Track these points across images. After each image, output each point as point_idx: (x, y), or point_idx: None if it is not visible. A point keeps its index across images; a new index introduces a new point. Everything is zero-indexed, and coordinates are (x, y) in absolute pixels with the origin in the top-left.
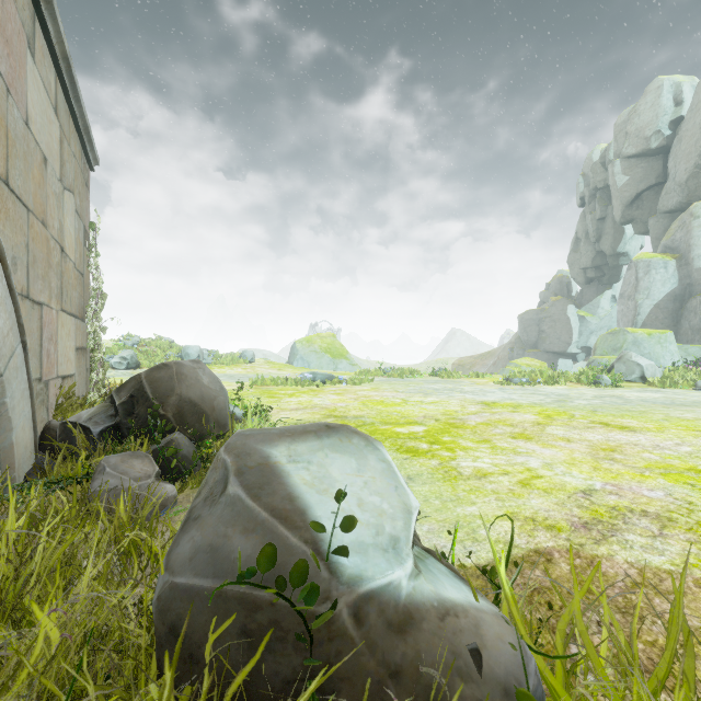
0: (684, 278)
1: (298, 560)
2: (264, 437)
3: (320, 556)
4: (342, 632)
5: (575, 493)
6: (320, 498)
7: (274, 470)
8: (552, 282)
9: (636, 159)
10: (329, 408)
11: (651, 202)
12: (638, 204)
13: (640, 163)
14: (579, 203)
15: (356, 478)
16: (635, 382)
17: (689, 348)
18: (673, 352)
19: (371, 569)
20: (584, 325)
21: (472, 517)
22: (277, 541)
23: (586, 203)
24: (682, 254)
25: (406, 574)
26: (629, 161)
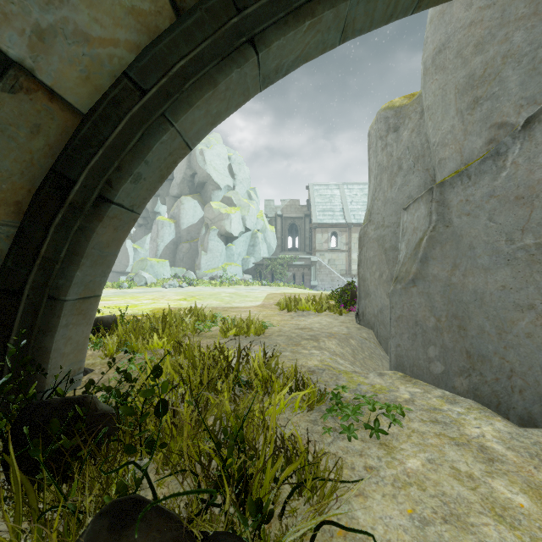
0: (178, 233)
1: None
2: None
3: None
4: None
5: None
6: None
7: None
8: None
9: None
10: None
11: (168, 188)
12: (162, 187)
13: None
14: None
15: None
16: (143, 286)
17: (176, 269)
18: (168, 271)
19: None
20: (137, 254)
21: None
22: None
23: None
24: (177, 221)
25: None
26: None
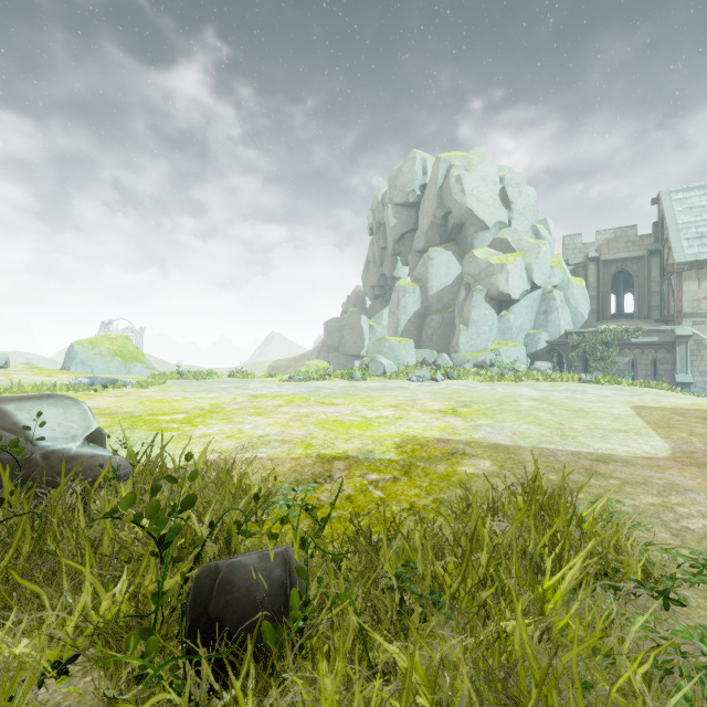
0: (424, 302)
1: (14, 438)
2: (0, 400)
3: (29, 441)
4: (37, 464)
5: (255, 437)
6: (34, 424)
7: (6, 414)
8: (352, 295)
9: (402, 207)
10: (100, 408)
11: (410, 242)
12: (402, 242)
13: (403, 211)
14: (370, 232)
15: (61, 416)
16: (381, 377)
17: (423, 352)
18: (412, 354)
19: (57, 444)
20: (373, 333)
21: (177, 454)
22: (5, 438)
23: (374, 233)
24: (424, 284)
25: (77, 446)
26: (397, 208)
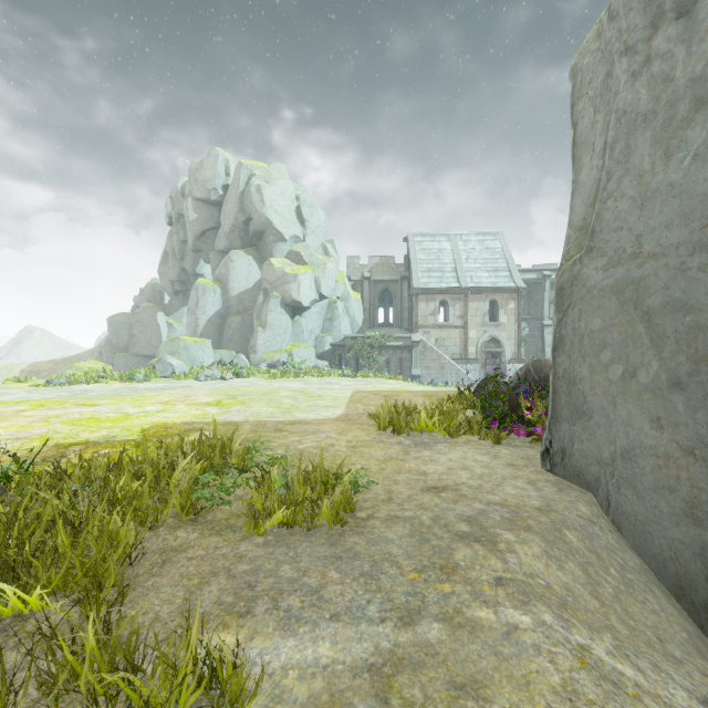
0: (225, 302)
1: None
2: None
3: None
4: None
5: None
6: None
7: None
8: (146, 288)
9: (203, 203)
10: None
11: (213, 240)
12: (204, 239)
13: (205, 208)
14: (169, 221)
15: None
16: (170, 378)
17: (222, 352)
18: (210, 355)
19: None
20: (172, 332)
21: None
22: None
23: (174, 223)
24: (225, 285)
25: None
26: (198, 203)
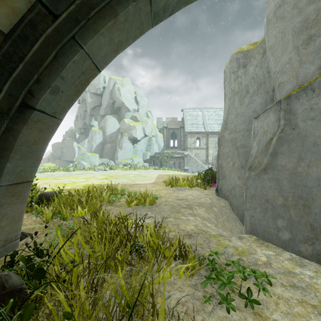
0: (104, 138)
1: None
2: None
3: None
4: None
5: None
6: None
7: None
8: (68, 131)
9: (94, 94)
10: None
11: (98, 110)
12: (94, 110)
13: (95, 96)
14: (78, 102)
15: None
16: (82, 170)
17: (103, 159)
18: (98, 160)
19: None
20: (80, 150)
21: None
22: None
23: (81, 103)
24: (104, 130)
25: None
26: (92, 94)
